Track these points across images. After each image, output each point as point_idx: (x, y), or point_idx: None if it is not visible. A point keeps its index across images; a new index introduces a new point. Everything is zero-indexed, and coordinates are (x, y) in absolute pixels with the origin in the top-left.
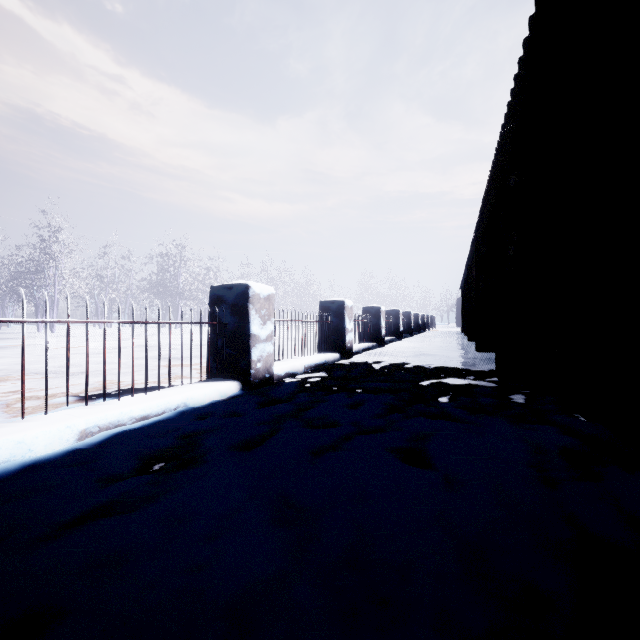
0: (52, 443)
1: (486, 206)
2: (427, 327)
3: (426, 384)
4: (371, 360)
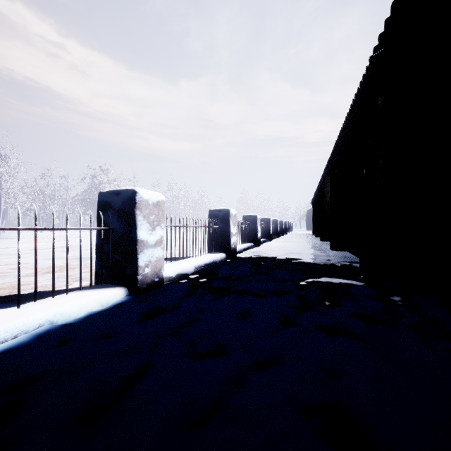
0: None
1: (342, 134)
2: (288, 230)
3: (305, 284)
4: (251, 258)
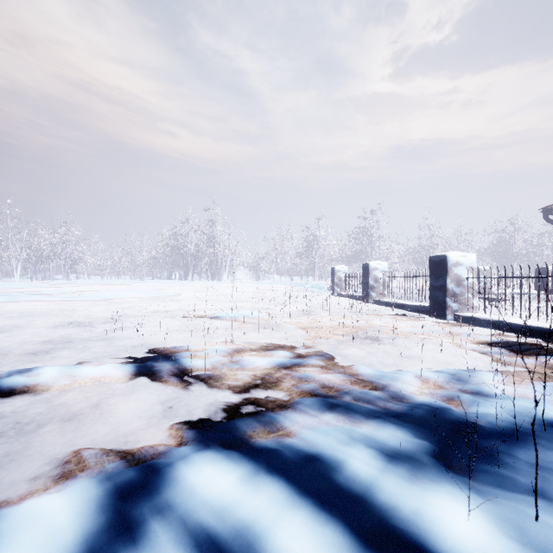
0: (507, 292)
1: None
2: None
3: None
4: None
